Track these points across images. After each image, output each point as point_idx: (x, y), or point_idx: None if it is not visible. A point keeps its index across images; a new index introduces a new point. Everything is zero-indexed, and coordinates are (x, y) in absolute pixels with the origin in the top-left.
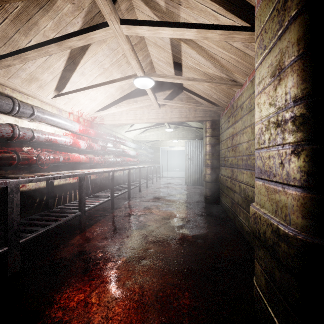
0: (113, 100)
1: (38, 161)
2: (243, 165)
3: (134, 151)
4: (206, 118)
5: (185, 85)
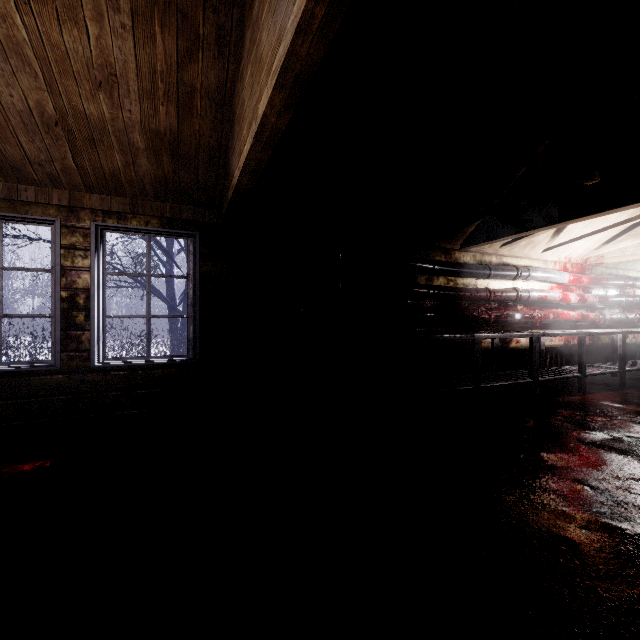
0: (622, 229)
1: (532, 319)
2: None
3: None
4: None
5: None
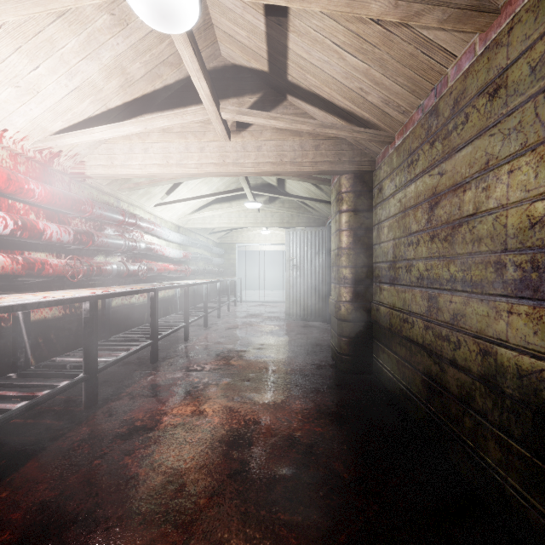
0: (103, 108)
1: None
2: (508, 285)
3: (180, 249)
4: (342, 165)
5: (292, 73)
